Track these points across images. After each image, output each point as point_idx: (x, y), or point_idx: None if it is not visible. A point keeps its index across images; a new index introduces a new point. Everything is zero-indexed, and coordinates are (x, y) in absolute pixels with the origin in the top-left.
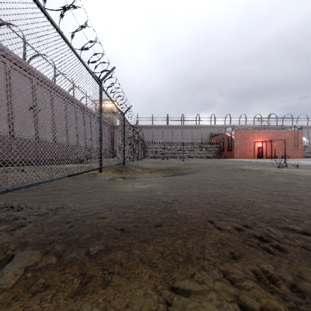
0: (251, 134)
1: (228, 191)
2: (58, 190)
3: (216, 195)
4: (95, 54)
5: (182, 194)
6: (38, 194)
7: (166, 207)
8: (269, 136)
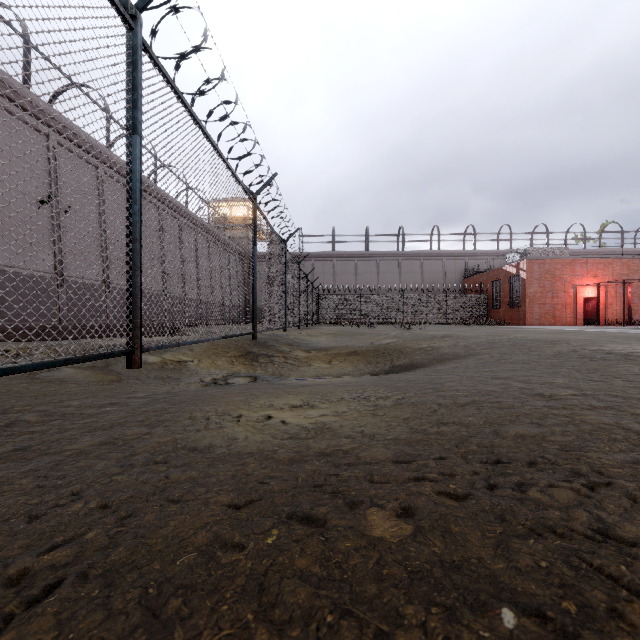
0: (569, 268)
1: None
2: None
3: None
4: None
5: None
6: None
7: None
8: (614, 273)
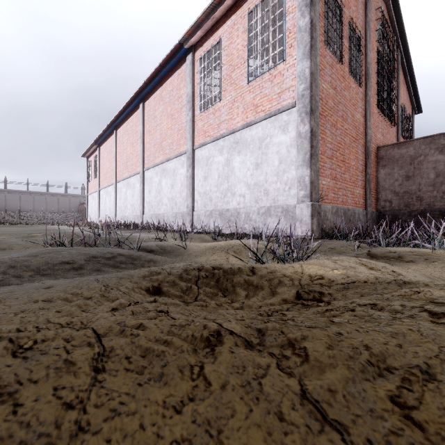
0: None
1: None
2: None
3: None
4: None
5: None
6: None
7: None
8: None
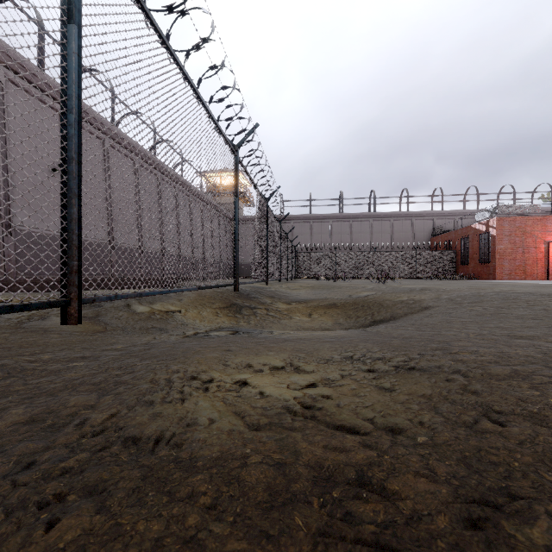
0: (540, 225)
1: None
2: None
3: None
4: None
5: None
6: None
7: None
8: None
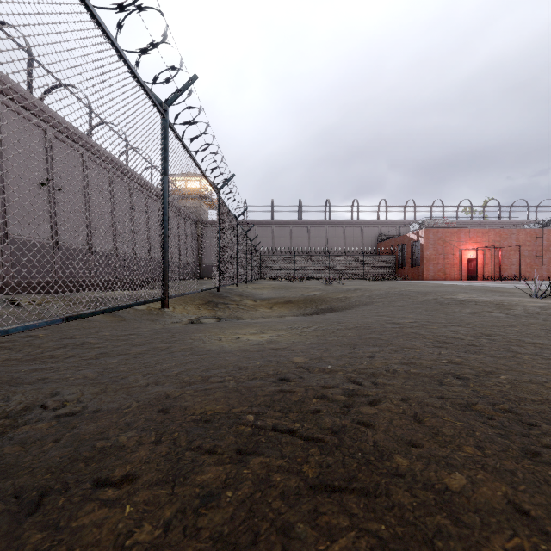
0: (456, 236)
1: (477, 357)
2: (71, 347)
3: (460, 371)
4: (152, 46)
5: (362, 366)
6: (22, 356)
7: (342, 429)
8: (489, 240)
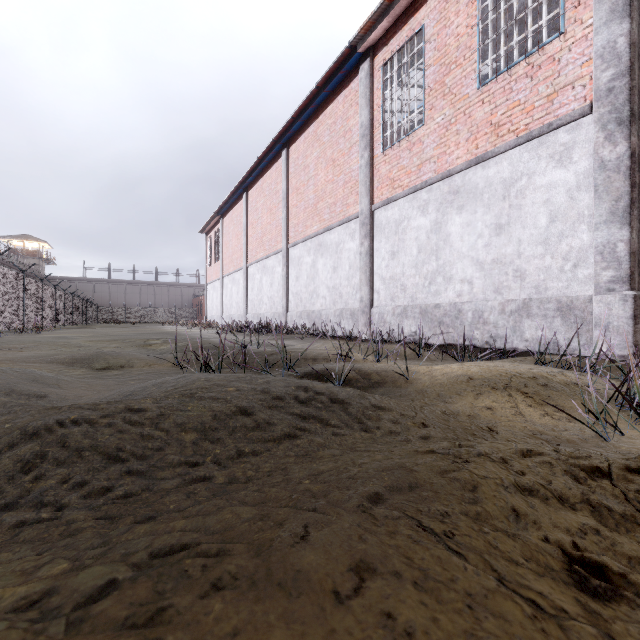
0: None
1: None
2: None
3: None
4: None
5: None
6: None
7: None
8: None
